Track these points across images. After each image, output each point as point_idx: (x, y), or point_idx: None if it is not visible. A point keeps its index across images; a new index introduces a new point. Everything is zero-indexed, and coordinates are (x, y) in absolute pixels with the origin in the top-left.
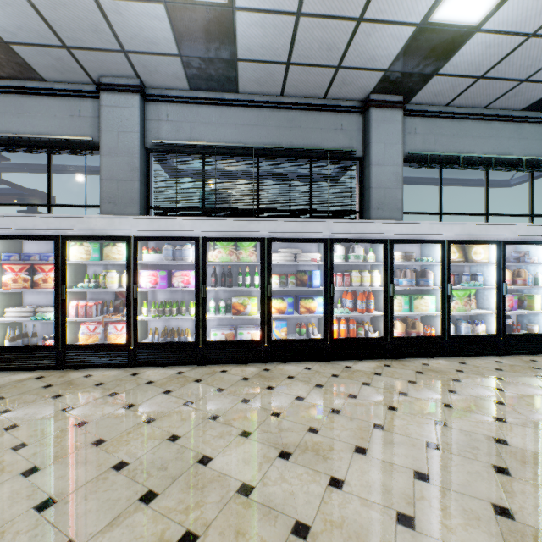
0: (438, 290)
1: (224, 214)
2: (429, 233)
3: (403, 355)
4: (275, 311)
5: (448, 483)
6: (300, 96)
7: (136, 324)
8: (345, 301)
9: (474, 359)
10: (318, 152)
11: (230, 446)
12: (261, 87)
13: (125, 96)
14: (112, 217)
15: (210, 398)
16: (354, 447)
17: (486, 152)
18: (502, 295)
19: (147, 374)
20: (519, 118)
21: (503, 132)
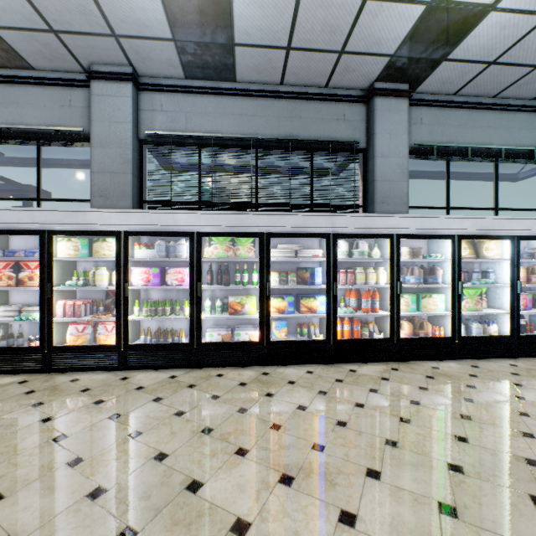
0: (447, 289)
1: (221, 208)
2: (439, 227)
3: (411, 357)
4: (275, 310)
5: (481, 520)
6: (300, 84)
7: (127, 325)
8: (348, 300)
9: (487, 362)
10: (320, 144)
11: (224, 468)
12: (259, 75)
13: (117, 84)
14: (101, 210)
15: (204, 407)
16: (365, 470)
17: (496, 143)
18: (516, 294)
19: (138, 378)
20: (530, 107)
21: (513, 122)
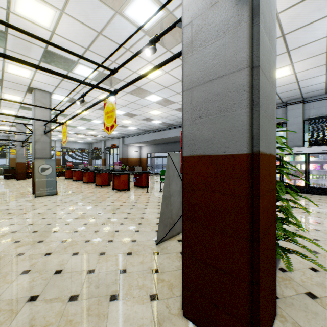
0: None
1: None
2: None
3: None
4: None
5: None
6: None
7: (308, 180)
8: None
9: None
10: None
11: None
12: None
13: (296, 105)
14: (299, 147)
15: None
16: None
17: None
18: None
19: (316, 195)
20: None
21: None
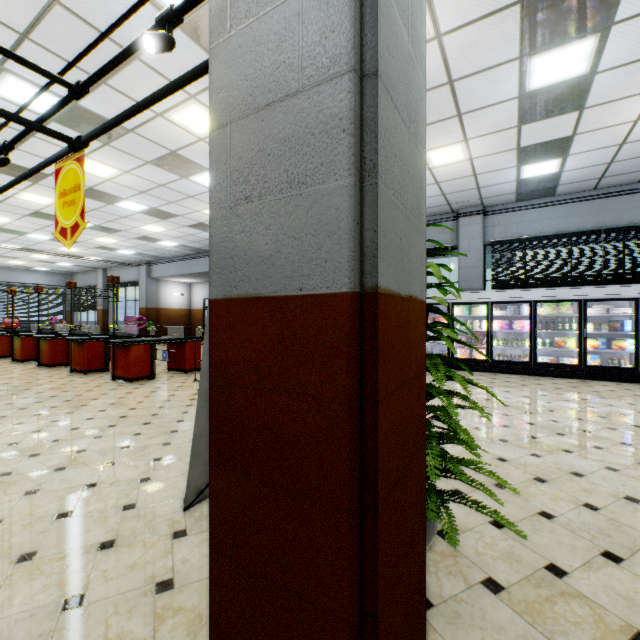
0: None
1: (543, 282)
2: None
3: None
4: (589, 347)
5: None
6: (611, 186)
7: (491, 349)
8: None
9: None
10: (631, 226)
11: (572, 393)
12: (574, 190)
13: (473, 217)
14: (477, 292)
15: (550, 384)
16: None
17: None
18: None
19: (502, 375)
20: None
21: None
